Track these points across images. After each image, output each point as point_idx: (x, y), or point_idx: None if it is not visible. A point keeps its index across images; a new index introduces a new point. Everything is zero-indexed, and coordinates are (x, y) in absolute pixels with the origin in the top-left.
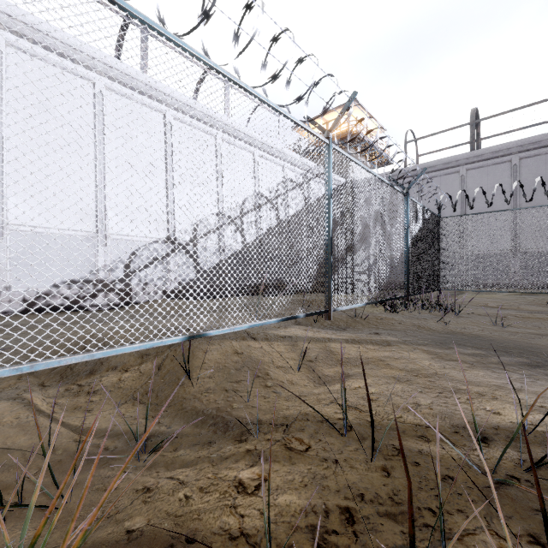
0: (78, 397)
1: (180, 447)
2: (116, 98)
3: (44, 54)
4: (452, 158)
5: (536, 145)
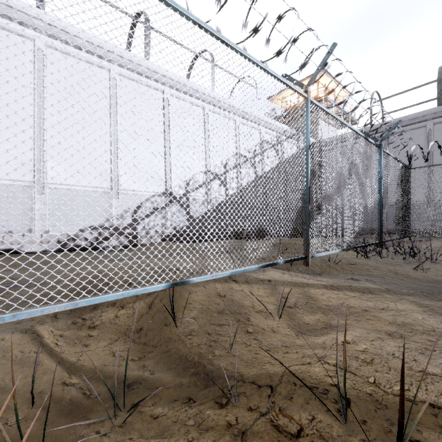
0: (80, 331)
1: (159, 402)
2: (126, 82)
3: (73, 51)
4: (419, 114)
5: None
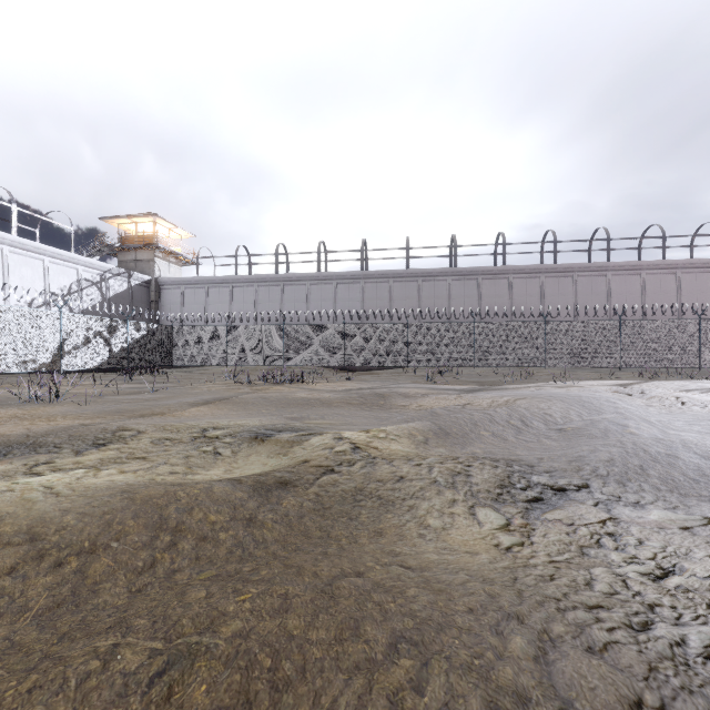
0: None
1: None
2: None
3: None
4: (225, 277)
5: (265, 280)
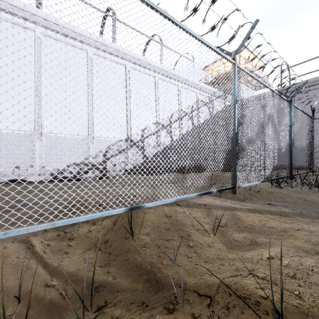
0: (62, 241)
1: (118, 304)
2: (99, 59)
3: (62, 38)
4: (318, 77)
5: None
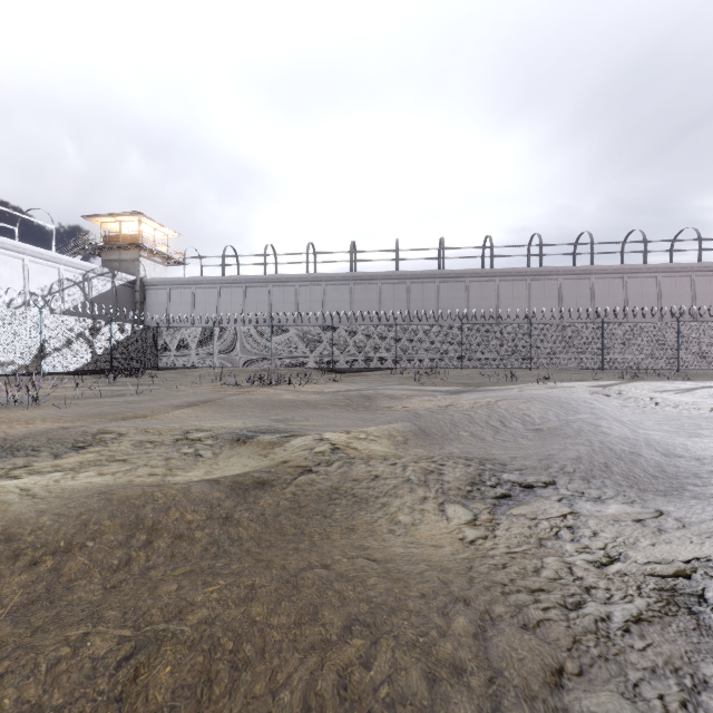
0: None
1: None
2: None
3: None
4: (212, 278)
5: (253, 281)
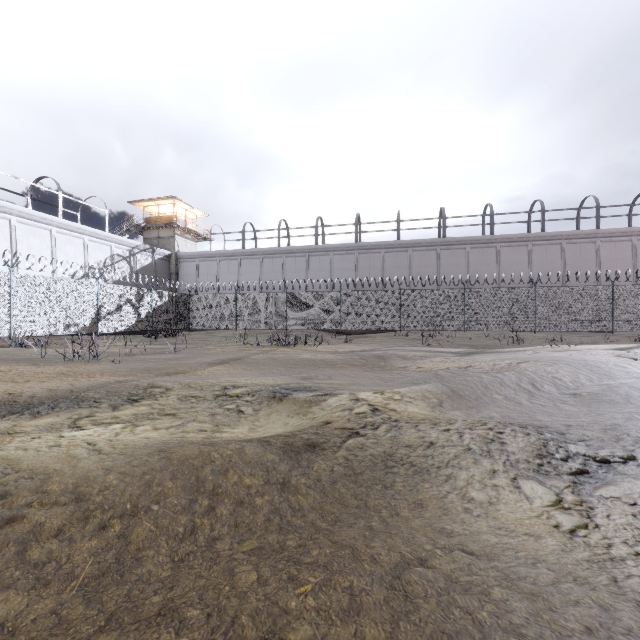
0: None
1: None
2: None
3: None
4: (234, 251)
5: (268, 253)
